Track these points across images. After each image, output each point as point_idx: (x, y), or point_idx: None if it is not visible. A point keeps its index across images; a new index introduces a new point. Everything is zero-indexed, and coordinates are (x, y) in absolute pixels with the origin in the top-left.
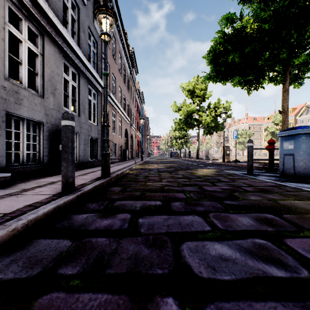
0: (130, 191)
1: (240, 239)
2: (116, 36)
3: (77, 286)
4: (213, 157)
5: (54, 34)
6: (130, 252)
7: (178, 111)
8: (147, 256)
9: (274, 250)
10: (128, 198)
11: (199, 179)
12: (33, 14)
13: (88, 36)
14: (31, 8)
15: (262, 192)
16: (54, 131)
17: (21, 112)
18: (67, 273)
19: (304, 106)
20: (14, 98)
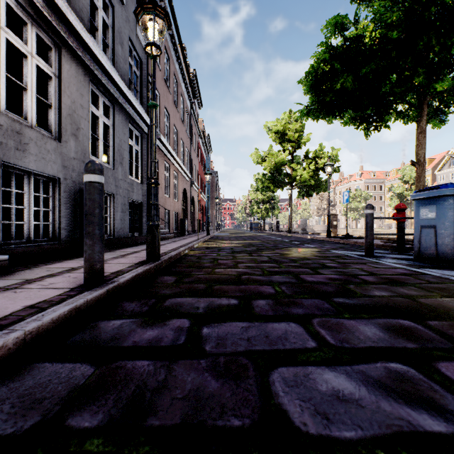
0: (189, 282)
1: (364, 362)
2: (169, 52)
3: (97, 450)
4: (312, 230)
5: (76, 46)
6: (187, 386)
7: (260, 162)
8: (216, 394)
9: (422, 382)
10: (186, 294)
11: (293, 263)
12: (44, 15)
13: (129, 51)
14: (41, 7)
15: (390, 283)
16: (77, 192)
17: (26, 162)
18: (81, 425)
19: (446, 156)
20: (15, 141)
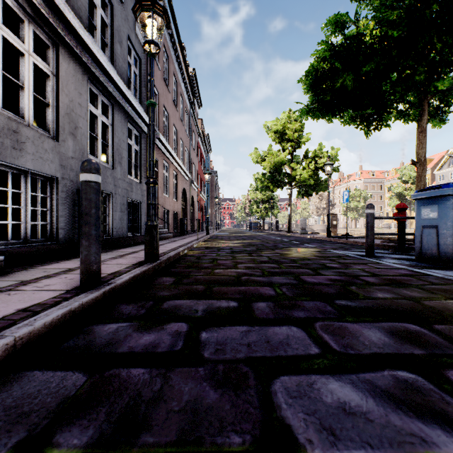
0: (188, 283)
1: (370, 370)
2: (168, 51)
3: None
4: (312, 229)
5: (74, 45)
6: (184, 397)
7: (260, 162)
8: (215, 406)
9: (432, 393)
10: (185, 296)
11: (294, 264)
12: (42, 13)
13: (128, 50)
14: (38, 4)
15: (393, 285)
16: (75, 192)
17: (22, 161)
18: (69, 443)
19: (445, 155)
20: (12, 140)
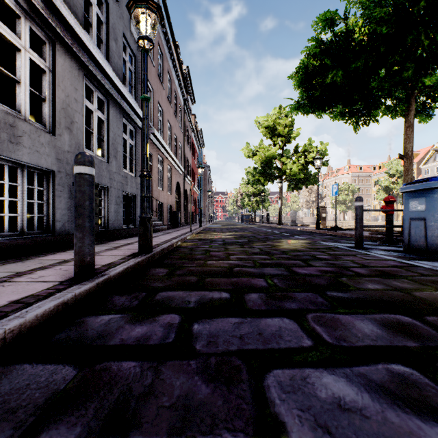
0: (181, 274)
1: (364, 363)
2: (163, 49)
3: None
4: (301, 222)
5: (70, 41)
6: (175, 391)
7: (251, 156)
8: (207, 401)
9: (428, 387)
10: (178, 287)
11: (285, 255)
12: (38, 9)
13: (123, 47)
14: (35, 1)
15: (383, 276)
16: (71, 185)
17: (19, 155)
18: None
19: (431, 150)
20: (8, 134)
